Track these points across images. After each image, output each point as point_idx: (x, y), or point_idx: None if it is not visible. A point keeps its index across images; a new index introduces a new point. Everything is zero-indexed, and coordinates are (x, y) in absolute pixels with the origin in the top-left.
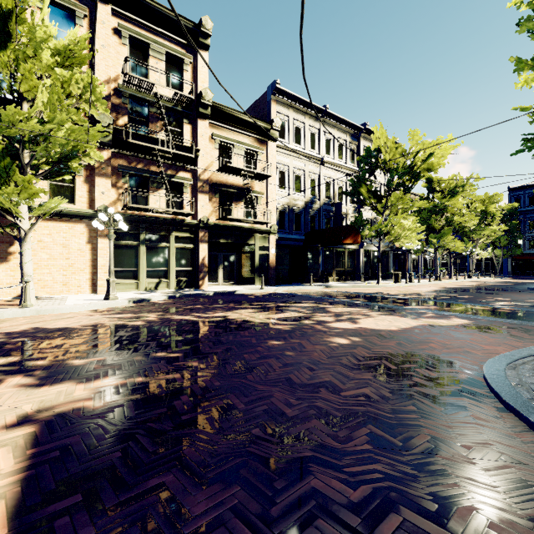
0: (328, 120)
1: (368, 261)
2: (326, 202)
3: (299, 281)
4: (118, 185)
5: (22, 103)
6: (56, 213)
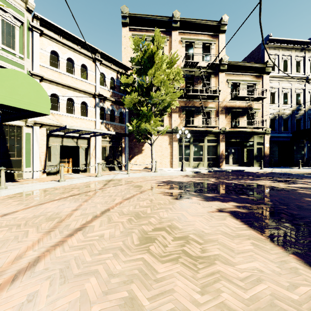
0: None
1: None
2: (310, 108)
3: (286, 165)
4: (181, 116)
5: (152, 88)
6: (157, 132)
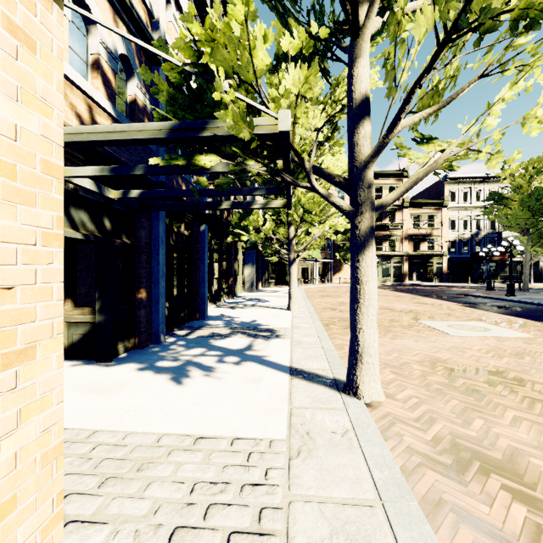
0: (491, 180)
1: (537, 269)
2: (491, 231)
3: (468, 282)
4: None
5: None
6: None
